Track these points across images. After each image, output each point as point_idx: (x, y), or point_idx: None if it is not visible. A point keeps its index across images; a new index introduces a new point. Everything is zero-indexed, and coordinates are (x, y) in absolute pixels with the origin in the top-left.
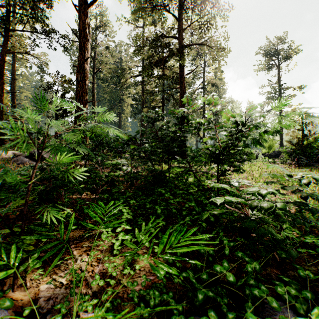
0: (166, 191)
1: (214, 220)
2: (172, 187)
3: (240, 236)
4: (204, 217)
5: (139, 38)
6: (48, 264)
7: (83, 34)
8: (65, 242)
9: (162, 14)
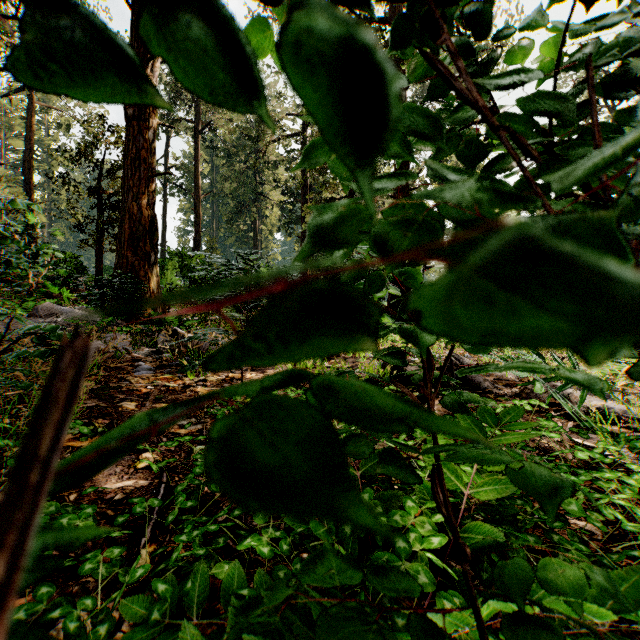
0: None
1: None
2: None
3: None
4: None
5: None
6: None
7: None
8: None
9: None
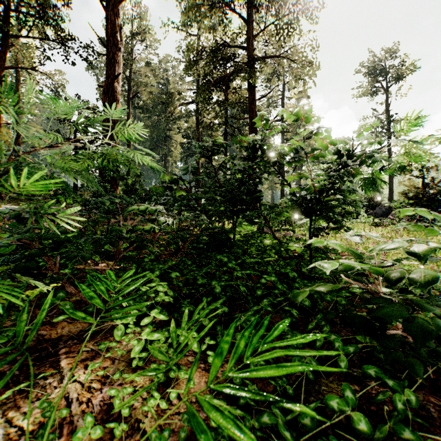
0: (230, 260)
1: (310, 304)
2: (238, 253)
3: (369, 335)
4: (302, 298)
5: (192, 47)
6: (7, 388)
7: (112, 40)
8: (23, 350)
9: (224, 13)
